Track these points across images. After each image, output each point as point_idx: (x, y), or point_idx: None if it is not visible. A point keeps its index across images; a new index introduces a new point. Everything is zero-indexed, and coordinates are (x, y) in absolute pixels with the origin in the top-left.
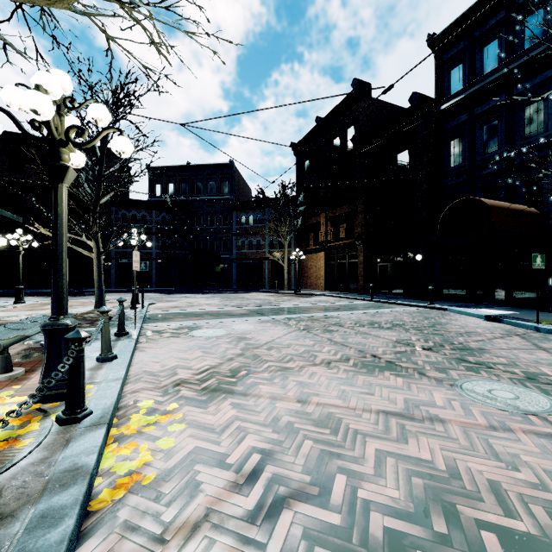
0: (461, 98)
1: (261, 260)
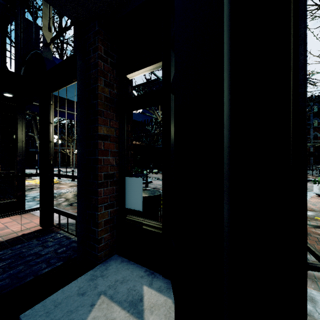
0: None
1: (56, 153)
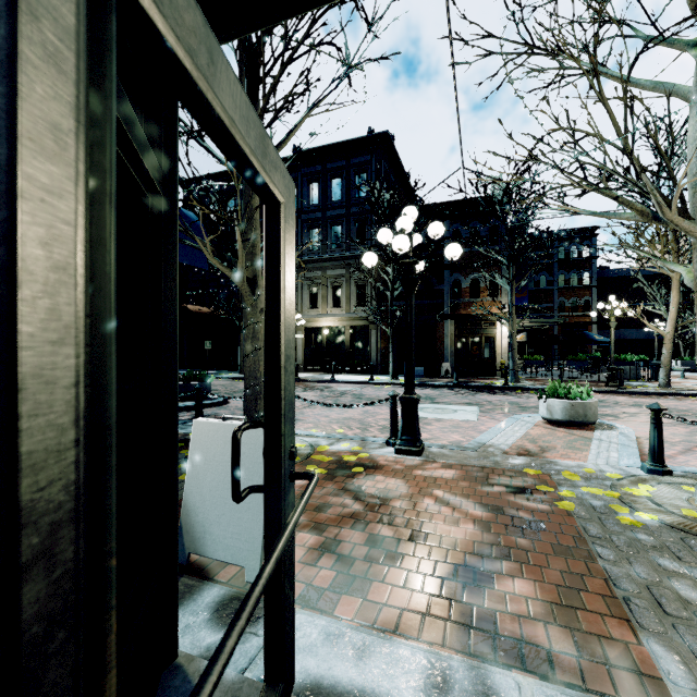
0: None
1: None
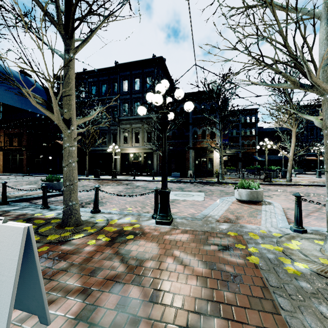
0: None
1: None
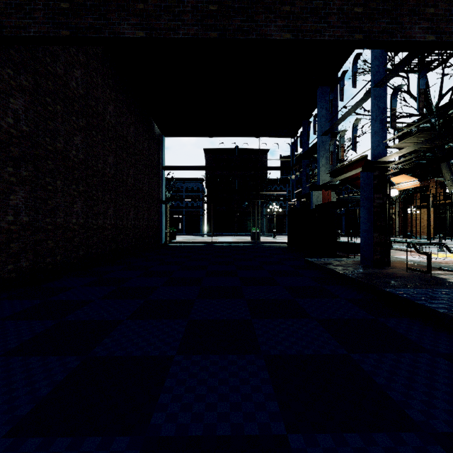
0: None
1: None
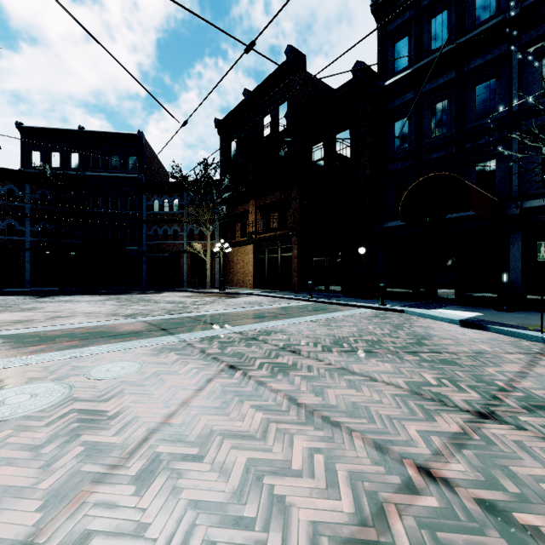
0: (408, 73)
1: (179, 254)
